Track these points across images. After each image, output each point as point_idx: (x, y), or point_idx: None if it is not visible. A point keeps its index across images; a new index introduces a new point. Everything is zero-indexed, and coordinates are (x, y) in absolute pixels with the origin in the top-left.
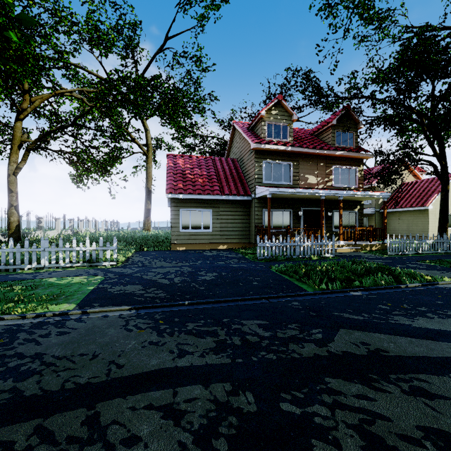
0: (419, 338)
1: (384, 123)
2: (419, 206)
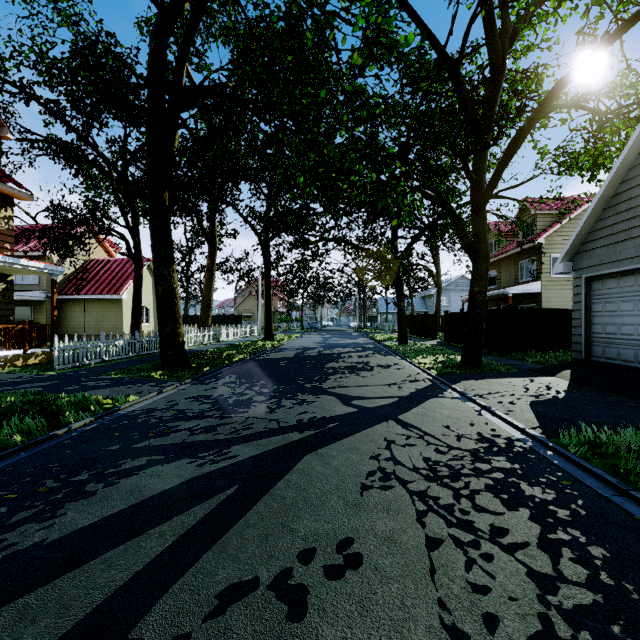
0: (50, 580)
1: (55, 151)
2: (112, 293)
